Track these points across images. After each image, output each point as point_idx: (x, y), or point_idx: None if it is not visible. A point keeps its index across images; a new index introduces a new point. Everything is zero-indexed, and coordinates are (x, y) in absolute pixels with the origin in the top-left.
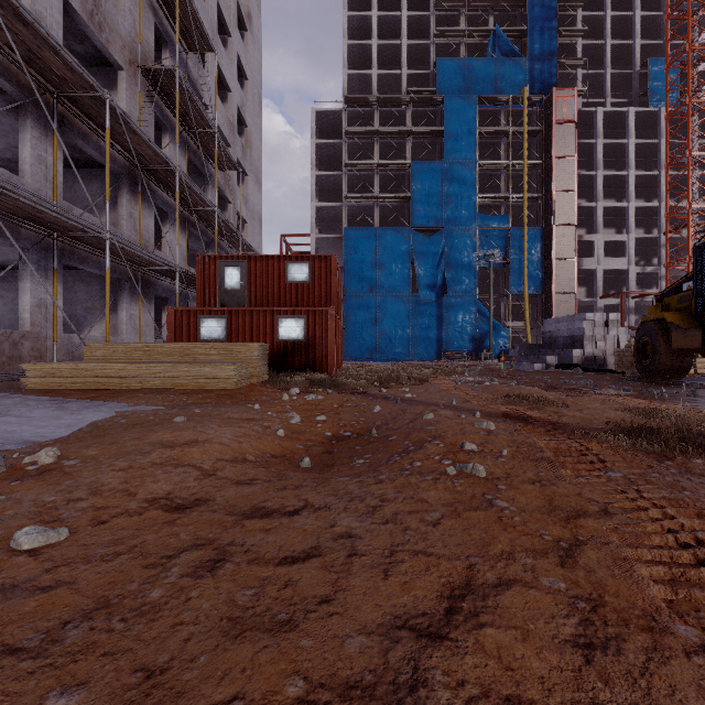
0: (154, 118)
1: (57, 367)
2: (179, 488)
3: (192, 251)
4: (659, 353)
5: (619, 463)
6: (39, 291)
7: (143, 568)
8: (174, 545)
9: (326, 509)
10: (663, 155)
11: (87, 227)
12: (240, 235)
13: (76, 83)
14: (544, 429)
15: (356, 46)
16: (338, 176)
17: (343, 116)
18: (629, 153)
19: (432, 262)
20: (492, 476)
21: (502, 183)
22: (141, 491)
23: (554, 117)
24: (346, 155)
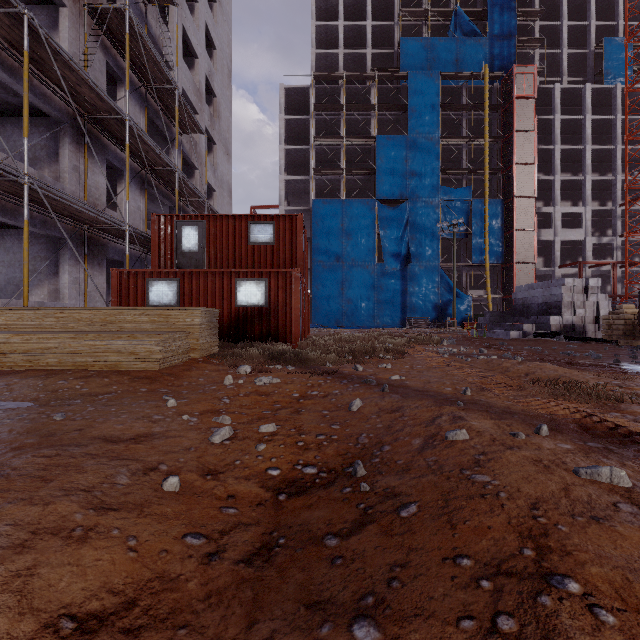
0: (107, 68)
1: None
2: None
3: None
4: None
5: None
6: None
7: None
8: None
9: None
10: (618, 130)
11: None
12: (205, 199)
13: None
14: None
15: (323, 27)
16: (306, 151)
17: (310, 92)
18: (586, 128)
19: (396, 233)
20: None
21: (464, 157)
22: None
23: (514, 92)
24: (314, 130)
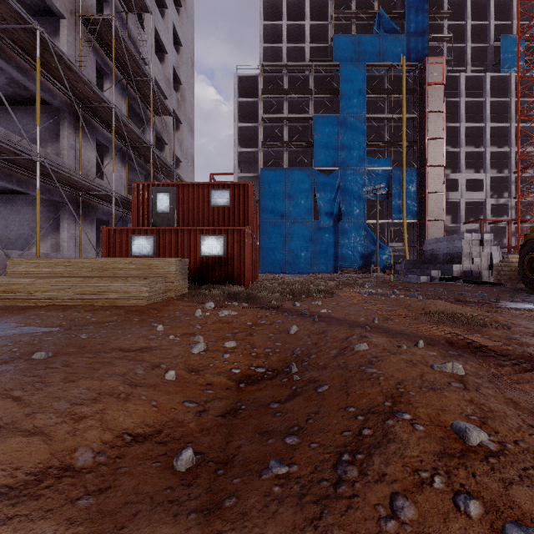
0: (96, 65)
1: None
2: None
3: None
4: None
5: None
6: None
7: None
8: None
9: None
10: (513, 111)
11: (15, 148)
12: (174, 169)
13: (6, 13)
14: None
15: (270, 26)
16: (256, 128)
17: (259, 79)
18: (486, 109)
19: (330, 195)
20: None
21: (385, 133)
22: None
23: (427, 80)
24: (262, 111)
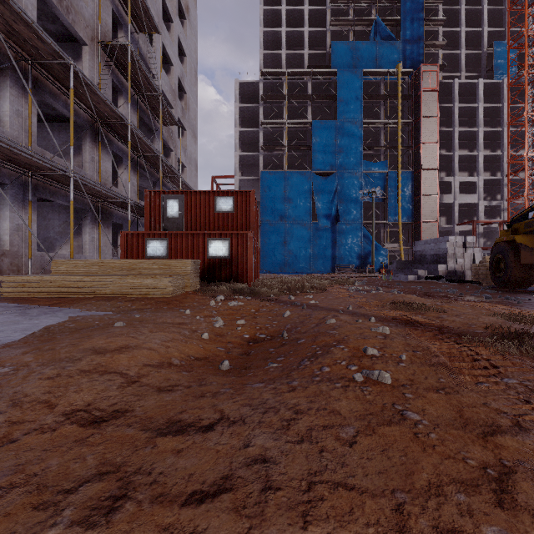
0: (112, 83)
1: (27, 279)
2: (99, 398)
3: (143, 189)
4: (510, 267)
5: (511, 368)
6: (16, 218)
7: (32, 510)
8: (76, 474)
9: (241, 423)
10: (505, 116)
11: (55, 167)
12: (180, 176)
13: (46, 51)
14: (432, 333)
15: (269, 33)
16: (256, 132)
17: (259, 85)
18: (479, 114)
19: (328, 198)
20: (397, 383)
21: (382, 137)
22: (61, 403)
23: (422, 86)
24: (262, 116)
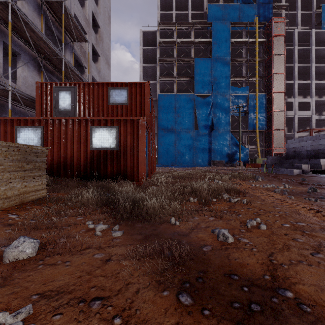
0: None
1: None
2: None
3: None
4: None
5: None
6: None
7: None
8: None
9: None
10: None
11: None
12: None
13: None
14: None
15: None
16: (154, 67)
17: (157, 34)
18: (312, 54)
19: (206, 113)
20: None
21: (243, 70)
22: None
23: (273, 33)
24: (159, 55)
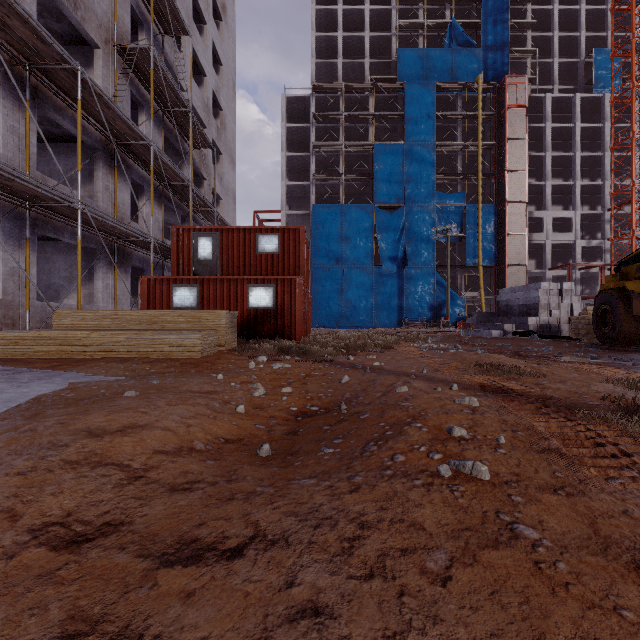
0: (131, 96)
1: (20, 335)
2: (85, 504)
3: (169, 225)
4: (620, 320)
5: None
6: (11, 259)
7: None
8: (28, 637)
9: (282, 544)
10: (607, 138)
11: (58, 196)
12: (214, 209)
13: (47, 54)
14: (534, 405)
15: (323, 38)
16: (307, 157)
17: (311, 101)
18: (576, 136)
19: (393, 237)
20: (499, 478)
21: (458, 163)
22: (30, 512)
23: (507, 102)
24: (314, 138)
